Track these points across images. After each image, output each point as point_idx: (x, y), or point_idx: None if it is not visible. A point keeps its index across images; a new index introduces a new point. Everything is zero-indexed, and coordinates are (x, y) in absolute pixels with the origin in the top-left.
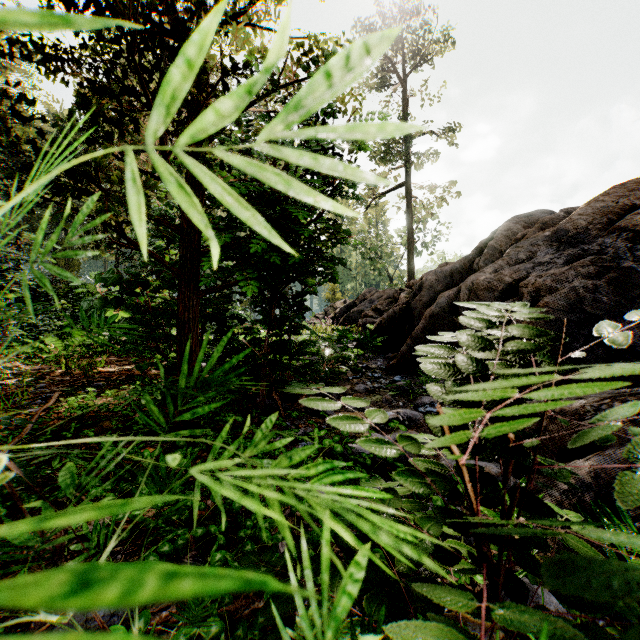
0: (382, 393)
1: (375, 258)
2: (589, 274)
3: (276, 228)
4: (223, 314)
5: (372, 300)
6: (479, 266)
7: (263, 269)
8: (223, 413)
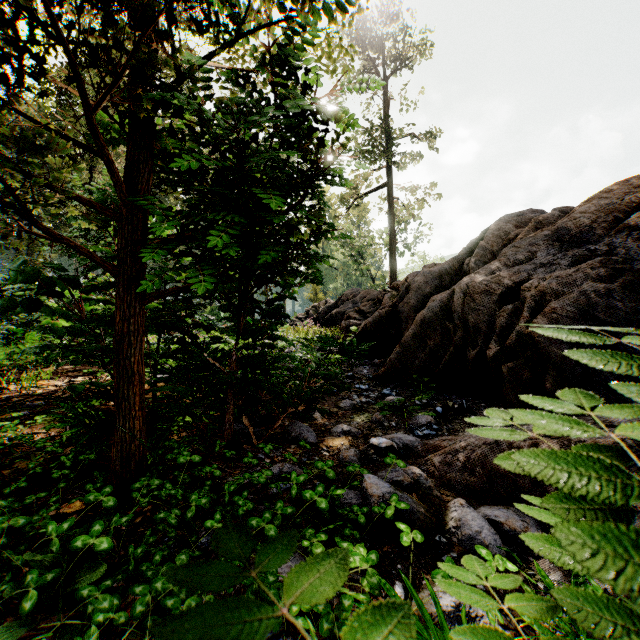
0: (371, 410)
1: (357, 258)
2: (599, 277)
3: (245, 217)
4: (184, 321)
5: (355, 301)
6: (470, 267)
7: (229, 268)
8: (177, 449)
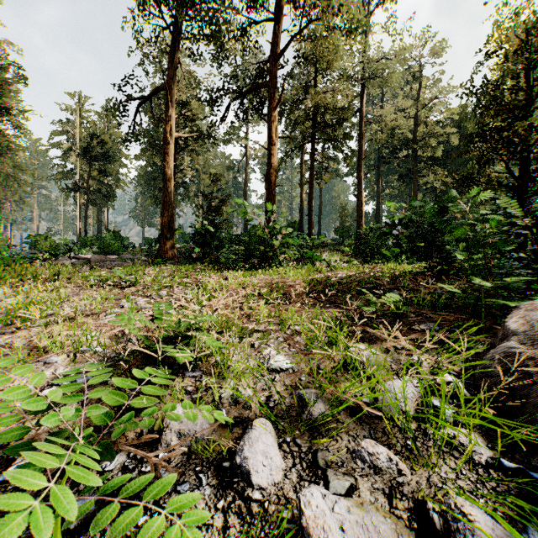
0: None
1: None
2: None
3: None
4: None
5: None
6: None
7: None
8: None
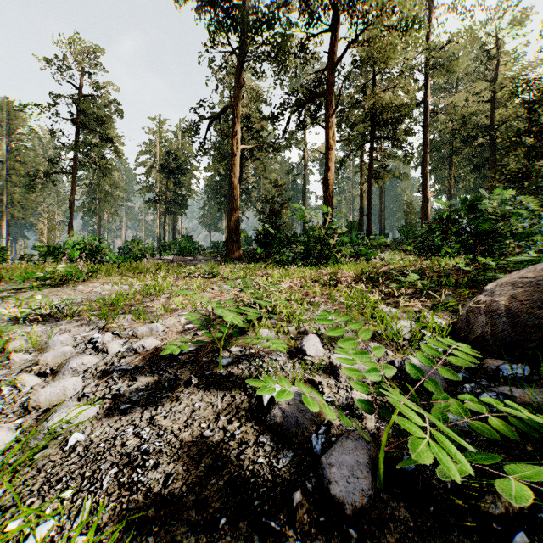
0: None
1: None
2: None
3: None
4: None
5: None
6: None
7: None
8: None
